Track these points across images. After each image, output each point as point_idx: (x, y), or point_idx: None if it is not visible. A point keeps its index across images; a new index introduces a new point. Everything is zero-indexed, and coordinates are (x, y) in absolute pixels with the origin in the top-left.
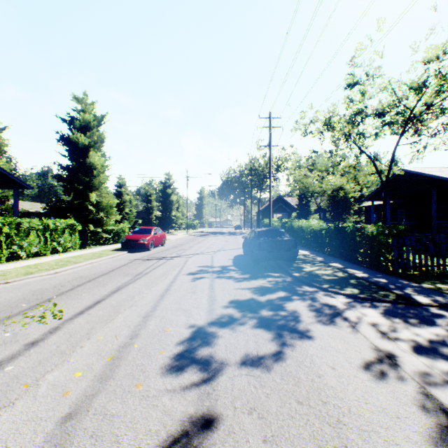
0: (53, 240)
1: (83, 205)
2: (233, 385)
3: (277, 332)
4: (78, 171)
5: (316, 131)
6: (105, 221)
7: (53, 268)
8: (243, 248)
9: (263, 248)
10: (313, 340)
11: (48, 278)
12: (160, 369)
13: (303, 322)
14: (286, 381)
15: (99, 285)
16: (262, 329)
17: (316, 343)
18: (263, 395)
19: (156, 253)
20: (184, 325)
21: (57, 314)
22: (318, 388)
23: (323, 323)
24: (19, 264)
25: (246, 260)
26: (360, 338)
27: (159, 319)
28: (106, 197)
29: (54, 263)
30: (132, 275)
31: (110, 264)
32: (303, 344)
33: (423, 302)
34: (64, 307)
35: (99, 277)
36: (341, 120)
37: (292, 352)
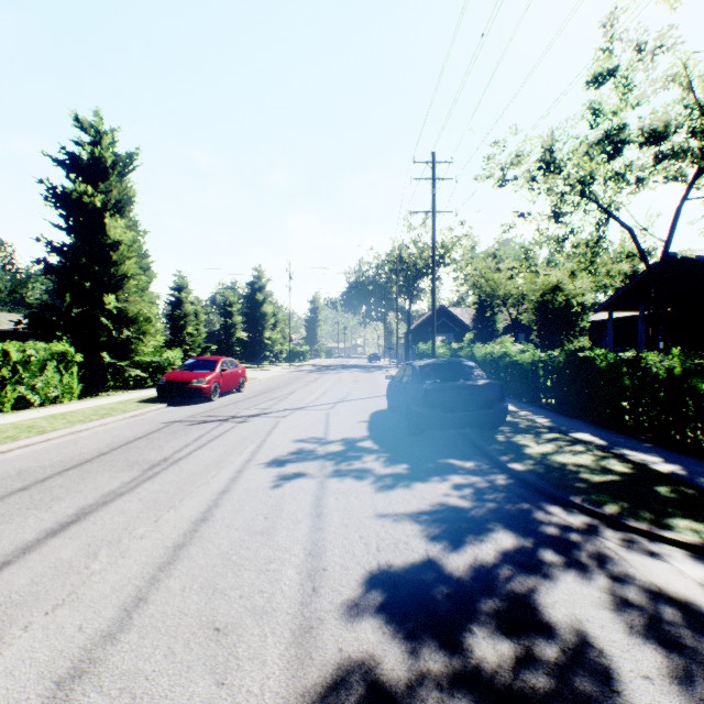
0: (20, 382)
1: (92, 317)
2: None
3: None
4: (83, 253)
5: (523, 178)
6: (133, 346)
7: None
8: (389, 397)
9: (434, 402)
10: None
11: None
12: None
13: None
14: None
15: (39, 502)
16: None
17: None
18: None
19: (221, 407)
20: None
21: None
22: None
23: None
24: None
25: (395, 422)
26: None
27: (108, 701)
28: (136, 302)
29: None
30: (142, 467)
31: (113, 435)
32: None
33: None
34: None
35: (61, 474)
36: (579, 148)
37: None
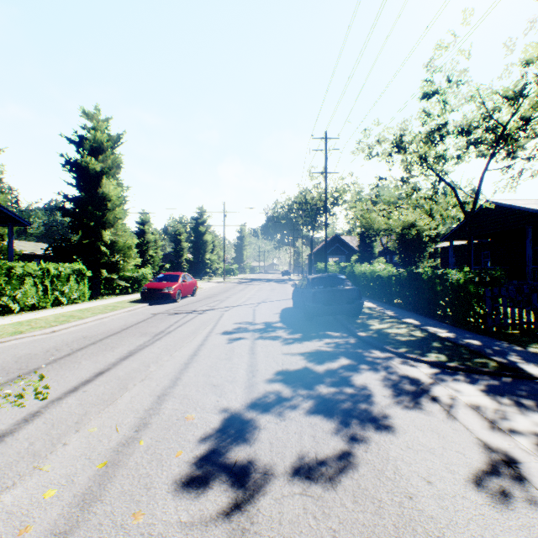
0: (55, 289)
1: (94, 245)
2: (281, 514)
3: (342, 420)
4: (88, 203)
5: (384, 153)
6: (121, 265)
7: (50, 325)
8: (293, 299)
9: (319, 299)
10: (394, 433)
11: (41, 340)
12: (173, 485)
13: (377, 404)
14: (362, 507)
15: (106, 348)
16: (321, 415)
17: (398, 438)
18: (328, 534)
19: (184, 306)
20: (213, 408)
21: (41, 392)
22: (412, 519)
23: (405, 406)
24: (9, 320)
25: (297, 314)
26: (461, 430)
27: (180, 399)
28: (123, 235)
29: (54, 319)
30: (151, 335)
31: (124, 320)
32: (380, 439)
33: (535, 373)
34: (53, 381)
35: (108, 338)
36: (416, 138)
37: (367, 454)
